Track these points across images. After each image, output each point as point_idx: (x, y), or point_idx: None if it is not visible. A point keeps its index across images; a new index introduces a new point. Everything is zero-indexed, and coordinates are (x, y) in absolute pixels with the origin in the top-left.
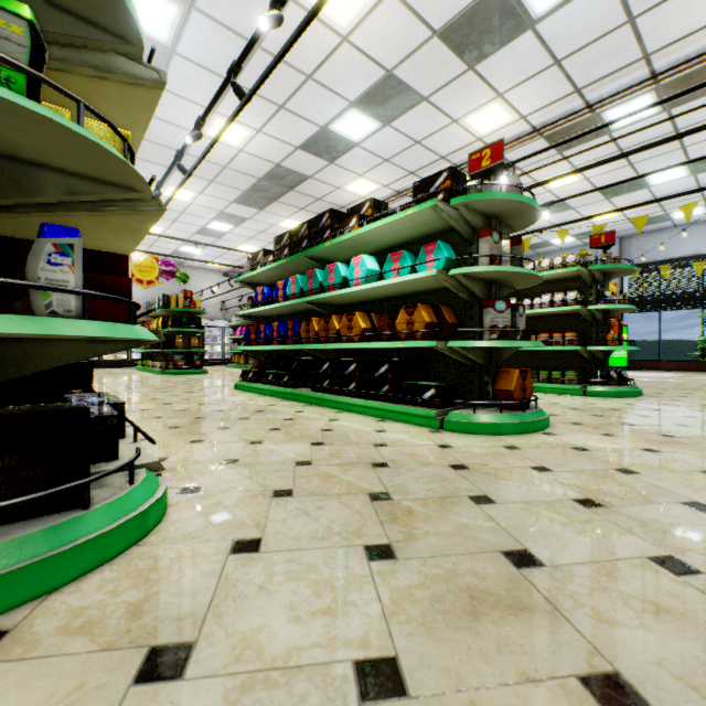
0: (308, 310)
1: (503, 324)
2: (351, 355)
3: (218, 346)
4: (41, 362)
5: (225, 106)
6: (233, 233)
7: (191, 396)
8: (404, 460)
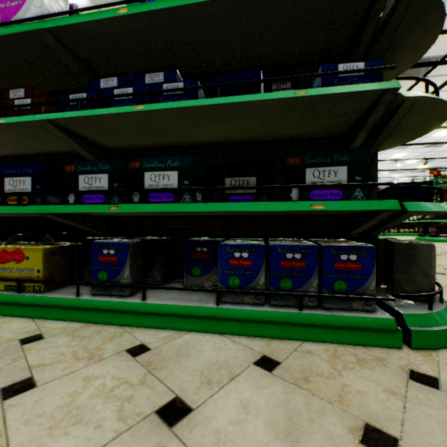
0: None
1: None
2: None
3: None
4: None
5: None
6: None
7: None
8: None
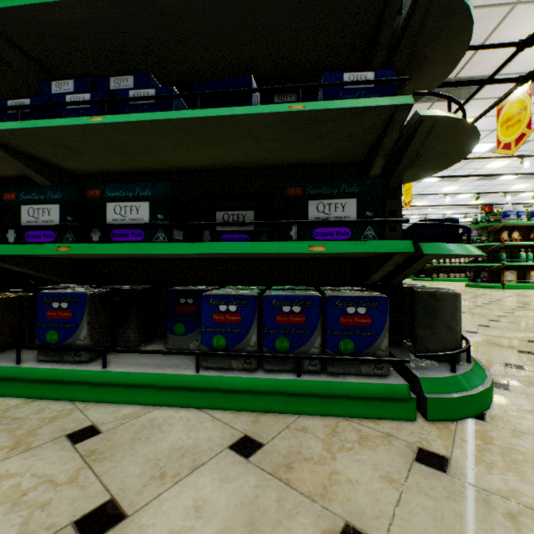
0: None
1: None
2: None
3: None
4: None
5: None
6: None
7: None
8: None
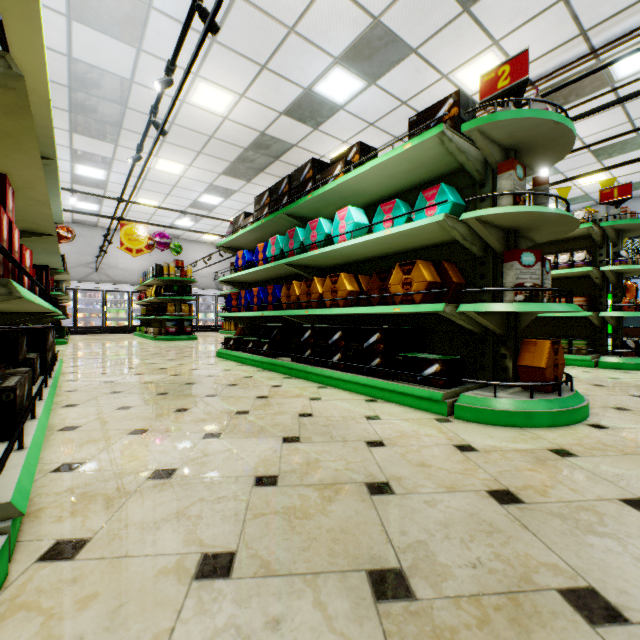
0: (290, 274)
1: (531, 283)
2: (335, 322)
3: (212, 314)
4: None
5: (207, 68)
6: (223, 206)
7: (168, 365)
8: (414, 477)
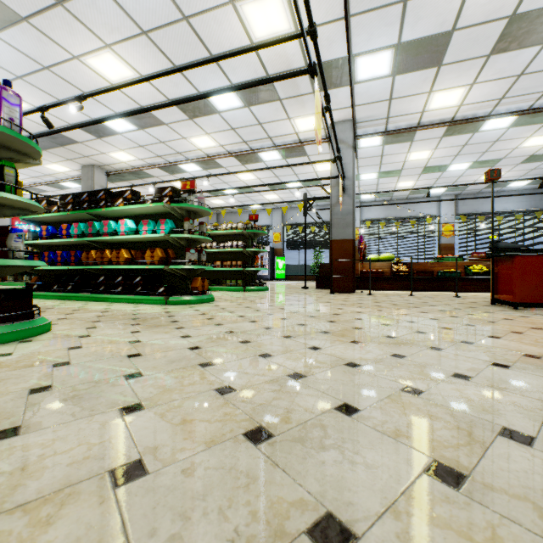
0: (85, 244)
1: (194, 259)
2: (118, 272)
3: None
4: (5, 274)
5: None
6: None
7: None
8: (146, 312)
